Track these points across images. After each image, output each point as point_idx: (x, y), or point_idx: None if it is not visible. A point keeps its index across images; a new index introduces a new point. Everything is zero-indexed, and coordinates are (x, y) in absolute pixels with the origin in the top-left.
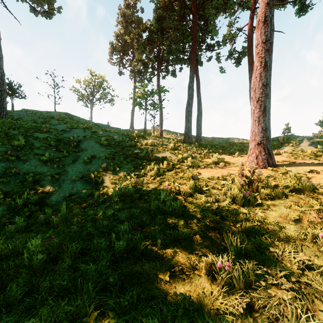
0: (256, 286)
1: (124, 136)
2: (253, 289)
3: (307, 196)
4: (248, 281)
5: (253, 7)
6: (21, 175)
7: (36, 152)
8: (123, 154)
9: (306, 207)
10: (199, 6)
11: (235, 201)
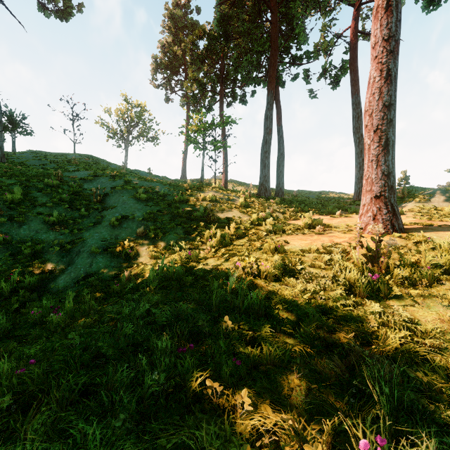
0: None
1: (171, 187)
2: None
3: None
4: None
5: (357, 3)
6: (14, 245)
7: (40, 210)
8: (169, 214)
9: None
10: None
11: (353, 290)
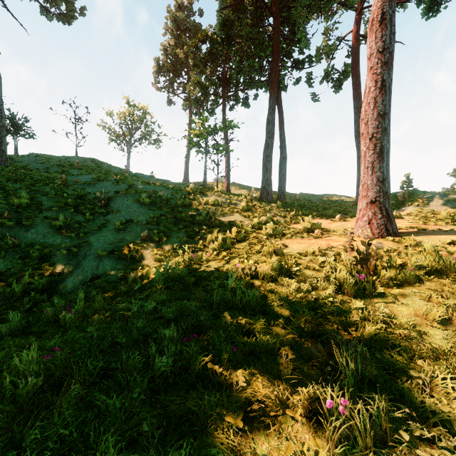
0: (392, 442)
1: (174, 191)
2: (389, 448)
3: (453, 281)
4: (378, 433)
5: (359, 7)
6: (22, 249)
7: (46, 214)
8: (172, 218)
9: (454, 299)
10: (282, 4)
11: (342, 289)
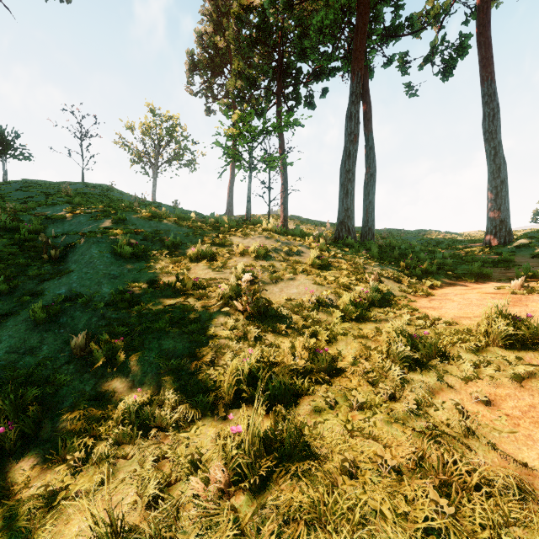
0: None
1: (192, 229)
2: None
3: None
4: None
5: None
6: None
7: None
8: (170, 286)
9: None
10: None
11: None
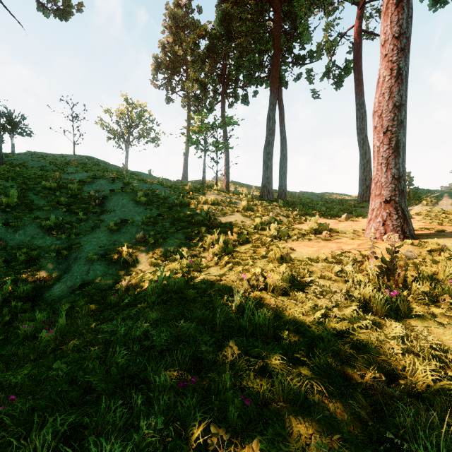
0: None
1: (172, 189)
2: None
3: None
4: None
5: (361, 1)
6: (8, 251)
7: (36, 214)
8: (170, 217)
9: None
10: None
11: (370, 307)
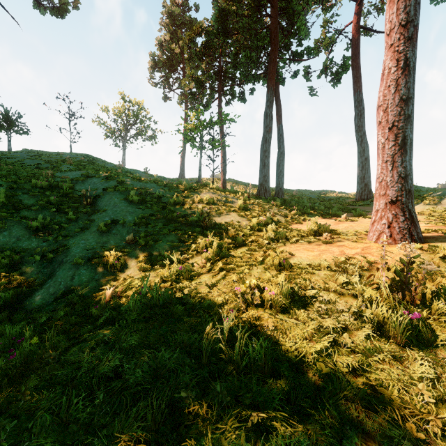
0: None
1: (167, 188)
2: None
3: None
4: None
5: None
6: None
7: (24, 214)
8: (163, 217)
9: None
10: None
11: (385, 331)
